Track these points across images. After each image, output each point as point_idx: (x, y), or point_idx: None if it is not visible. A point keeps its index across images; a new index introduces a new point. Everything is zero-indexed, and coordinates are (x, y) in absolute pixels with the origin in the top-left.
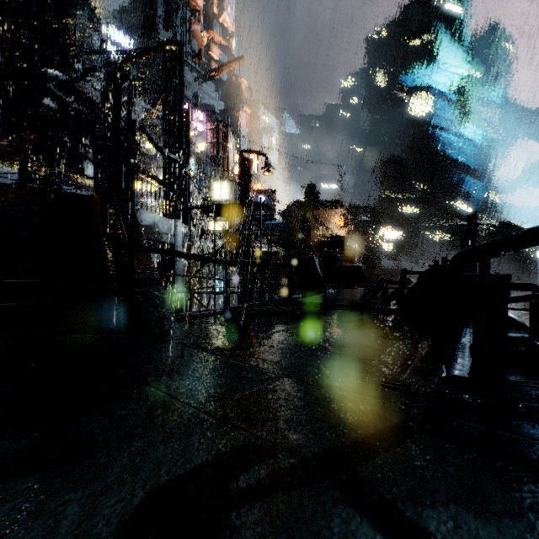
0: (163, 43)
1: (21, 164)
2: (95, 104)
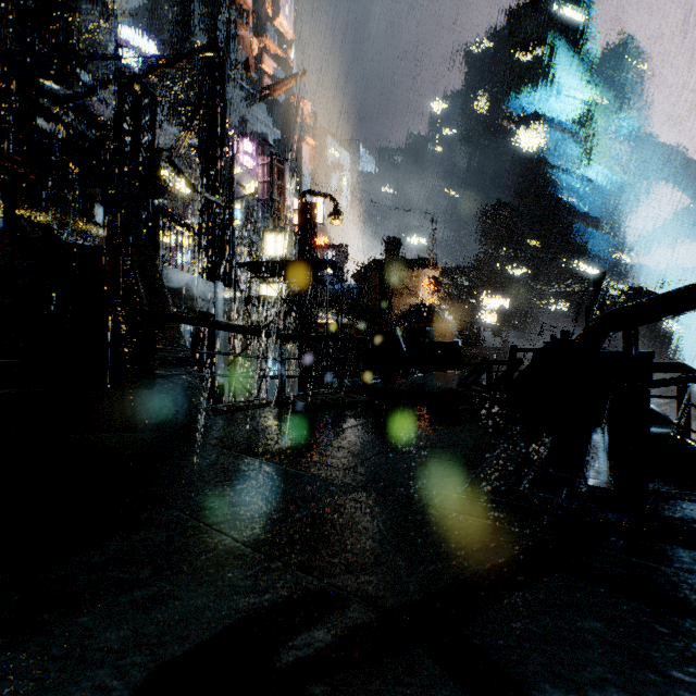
0: (199, 48)
1: (6, 206)
2: (108, 128)
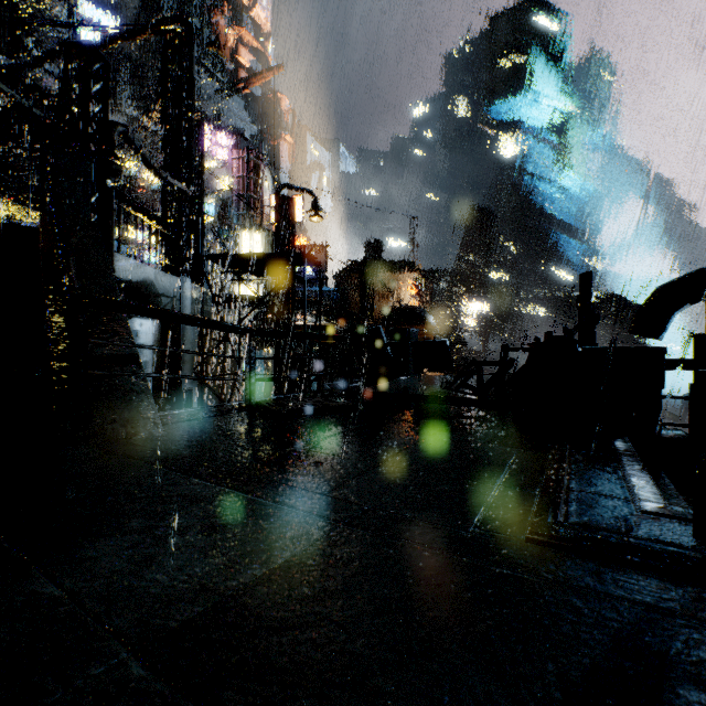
0: (163, 20)
1: None
2: None
